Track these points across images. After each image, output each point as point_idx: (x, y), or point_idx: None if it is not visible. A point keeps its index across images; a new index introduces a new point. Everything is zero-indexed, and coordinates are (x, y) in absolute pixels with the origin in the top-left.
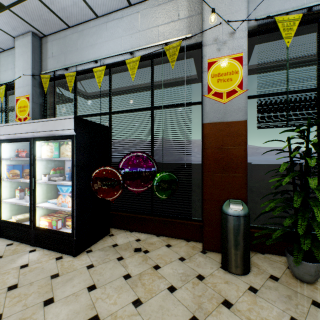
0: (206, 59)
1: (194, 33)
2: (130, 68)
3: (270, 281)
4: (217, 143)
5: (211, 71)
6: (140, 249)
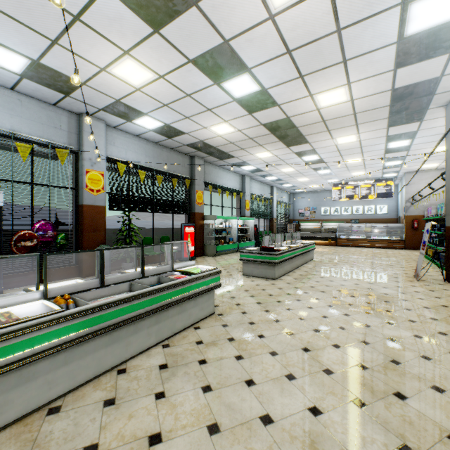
0: (85, 168)
1: (73, 144)
2: (22, 150)
3: None
4: (92, 216)
5: (88, 176)
6: None
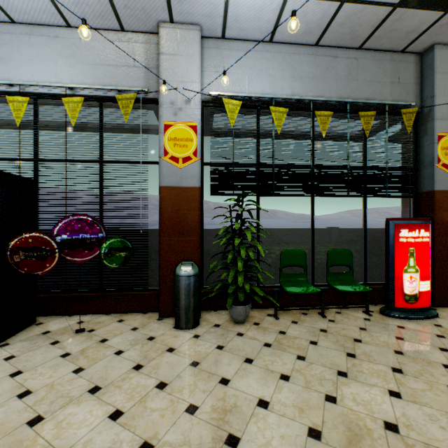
0: (163, 121)
1: (152, 87)
2: (70, 109)
3: (213, 328)
4: (174, 207)
5: (168, 134)
6: (84, 329)
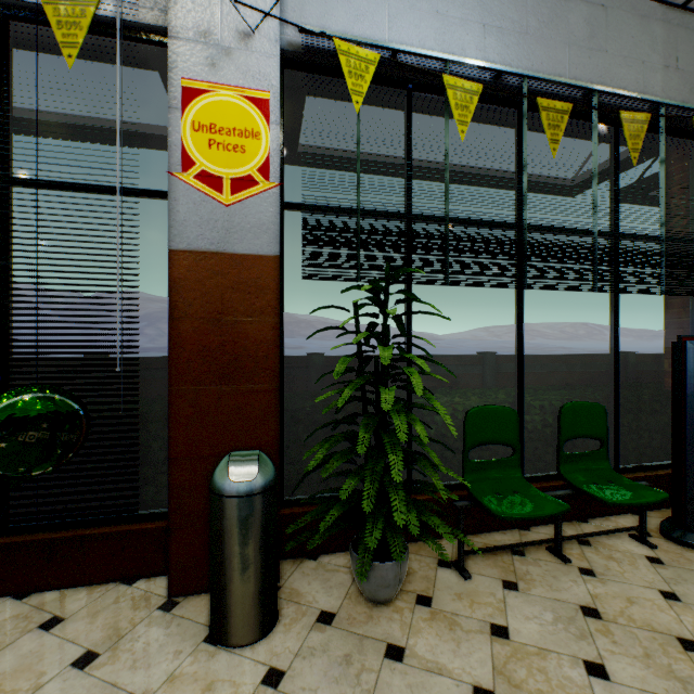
0: (178, 76)
1: None
2: None
3: (317, 631)
4: (209, 306)
5: (193, 114)
6: None
